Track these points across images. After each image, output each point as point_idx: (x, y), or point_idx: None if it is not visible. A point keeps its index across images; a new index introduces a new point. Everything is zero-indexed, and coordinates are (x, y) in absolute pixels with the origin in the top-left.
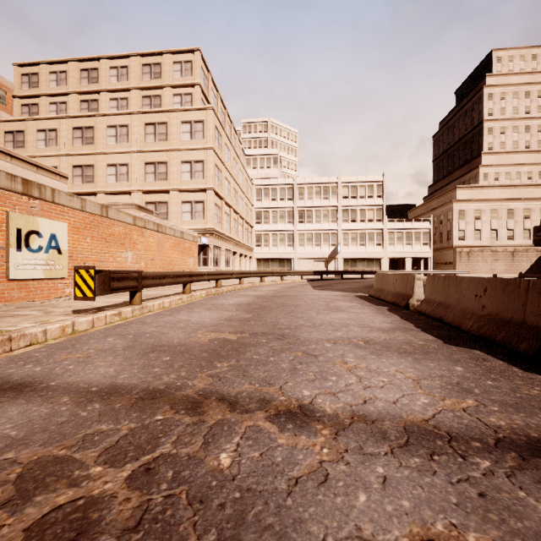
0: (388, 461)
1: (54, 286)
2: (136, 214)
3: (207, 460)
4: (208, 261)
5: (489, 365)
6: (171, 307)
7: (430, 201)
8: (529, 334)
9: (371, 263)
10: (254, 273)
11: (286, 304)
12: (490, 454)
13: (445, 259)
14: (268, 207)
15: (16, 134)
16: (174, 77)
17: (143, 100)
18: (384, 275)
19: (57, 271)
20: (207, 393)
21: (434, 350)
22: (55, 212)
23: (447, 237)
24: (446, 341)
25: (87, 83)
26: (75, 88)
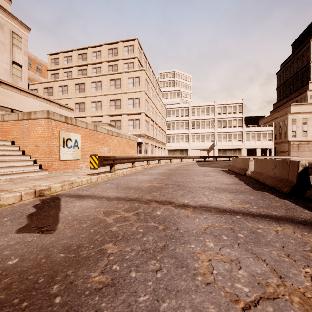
0: (208, 215)
1: (76, 163)
2: (108, 128)
3: (153, 212)
4: (142, 151)
5: (266, 197)
6: (126, 173)
7: (273, 114)
8: (288, 184)
9: (235, 151)
10: (166, 157)
11: (182, 173)
12: (243, 216)
13: (282, 149)
14: (174, 120)
15: (49, 89)
16: (124, 54)
17: (108, 67)
18: (235, 158)
19: (77, 156)
20: (150, 200)
21: (246, 191)
22: (76, 130)
23: (284, 136)
24: (254, 189)
25: (81, 61)
26: (76, 64)
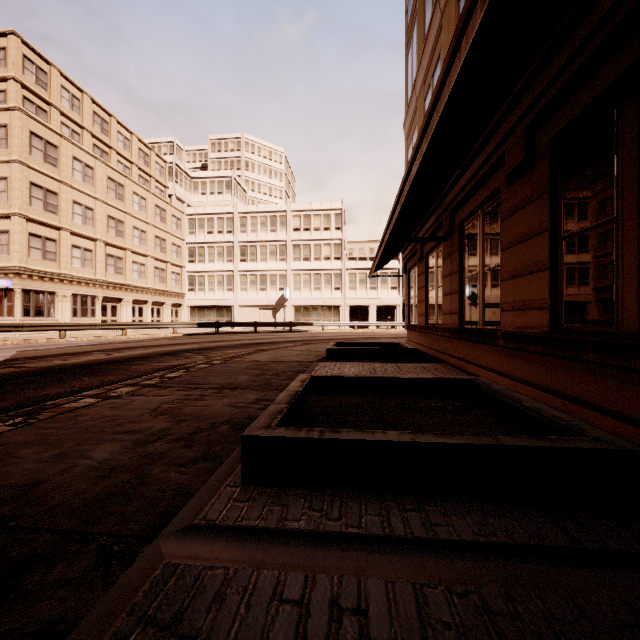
0: None
1: None
2: None
3: None
4: (14, 310)
5: None
6: None
7: None
8: None
9: (328, 312)
10: (31, 326)
11: None
12: None
13: None
14: (203, 242)
15: None
16: None
17: None
18: None
19: None
20: None
21: None
22: None
23: None
24: None
25: None
26: None
